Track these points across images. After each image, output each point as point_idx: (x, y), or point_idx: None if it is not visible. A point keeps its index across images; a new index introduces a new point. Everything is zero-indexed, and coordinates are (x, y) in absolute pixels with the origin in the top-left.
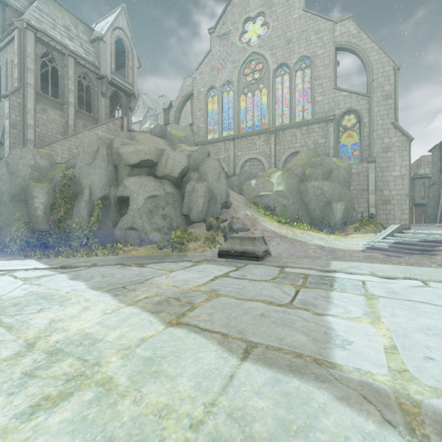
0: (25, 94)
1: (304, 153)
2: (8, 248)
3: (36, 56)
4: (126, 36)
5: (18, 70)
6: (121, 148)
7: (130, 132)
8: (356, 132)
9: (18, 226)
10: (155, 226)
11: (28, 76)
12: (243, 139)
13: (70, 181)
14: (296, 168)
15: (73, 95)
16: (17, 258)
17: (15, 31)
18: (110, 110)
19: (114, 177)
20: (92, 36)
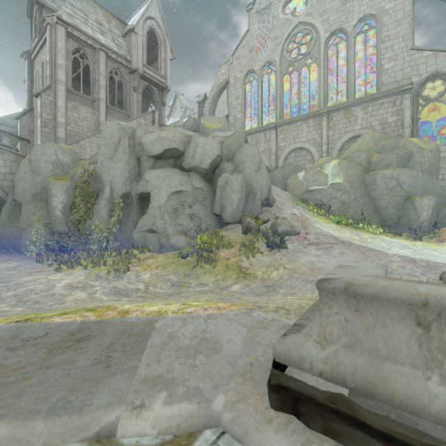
0: (56, 91)
1: (369, 136)
2: (28, 251)
3: (67, 52)
4: (159, 26)
5: (49, 68)
6: (143, 137)
7: (162, 126)
8: (444, 103)
9: (38, 227)
10: (179, 228)
11: (59, 72)
12: (287, 126)
13: (91, 178)
14: (358, 154)
15: (104, 91)
16: (30, 263)
17: (47, 28)
18: (143, 108)
19: (137, 171)
20: (124, 31)
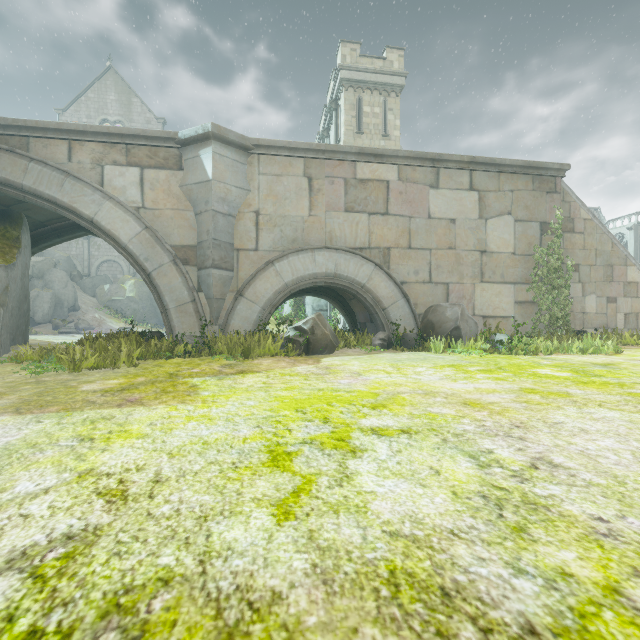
0: None
1: None
2: None
3: None
4: None
5: None
6: None
7: None
8: None
9: None
10: None
11: None
12: (100, 239)
13: None
14: None
15: None
16: None
17: None
18: None
19: None
20: None
